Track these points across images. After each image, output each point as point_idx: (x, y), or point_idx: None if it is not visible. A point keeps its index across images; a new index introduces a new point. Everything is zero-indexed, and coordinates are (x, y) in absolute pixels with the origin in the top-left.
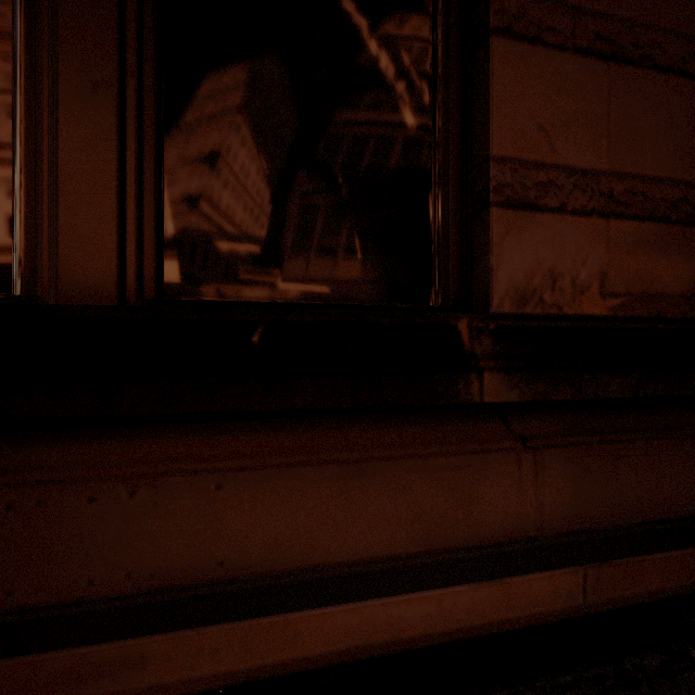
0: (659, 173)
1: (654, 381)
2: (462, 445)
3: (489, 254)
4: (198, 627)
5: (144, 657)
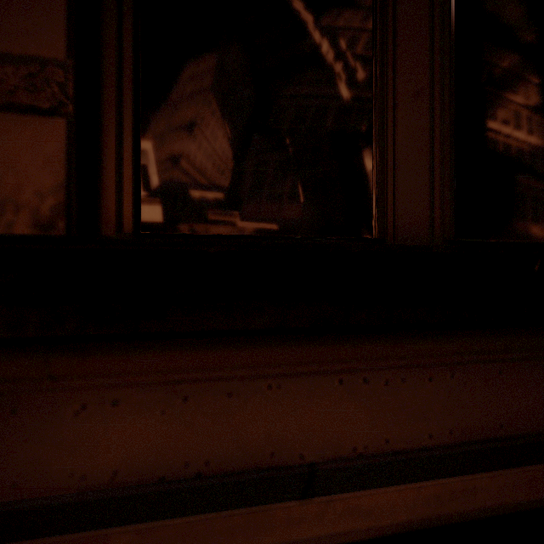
0: None
1: None
2: None
3: None
4: (504, 469)
5: (475, 488)
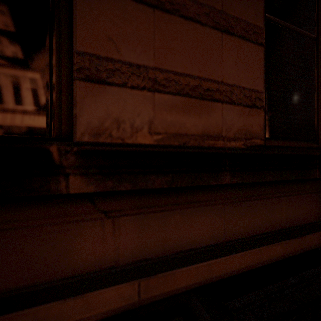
0: (185, 71)
1: (181, 179)
2: (62, 218)
3: (73, 107)
4: None
5: None
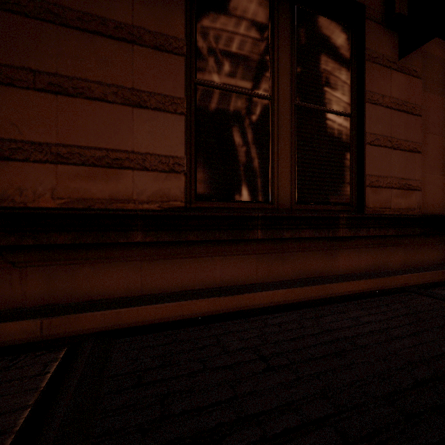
0: (90, 144)
1: (86, 236)
2: None
3: None
4: None
5: None
